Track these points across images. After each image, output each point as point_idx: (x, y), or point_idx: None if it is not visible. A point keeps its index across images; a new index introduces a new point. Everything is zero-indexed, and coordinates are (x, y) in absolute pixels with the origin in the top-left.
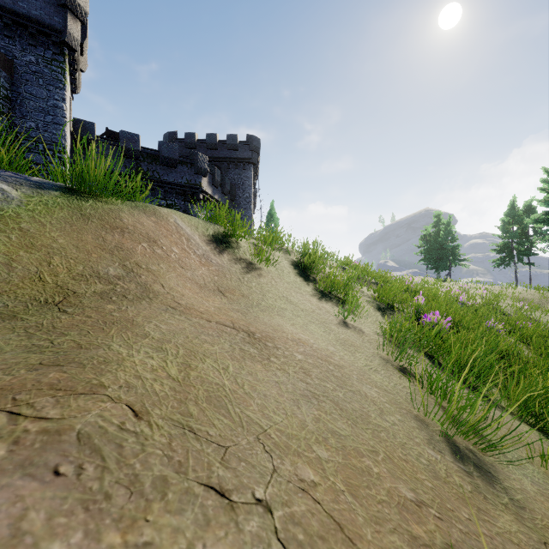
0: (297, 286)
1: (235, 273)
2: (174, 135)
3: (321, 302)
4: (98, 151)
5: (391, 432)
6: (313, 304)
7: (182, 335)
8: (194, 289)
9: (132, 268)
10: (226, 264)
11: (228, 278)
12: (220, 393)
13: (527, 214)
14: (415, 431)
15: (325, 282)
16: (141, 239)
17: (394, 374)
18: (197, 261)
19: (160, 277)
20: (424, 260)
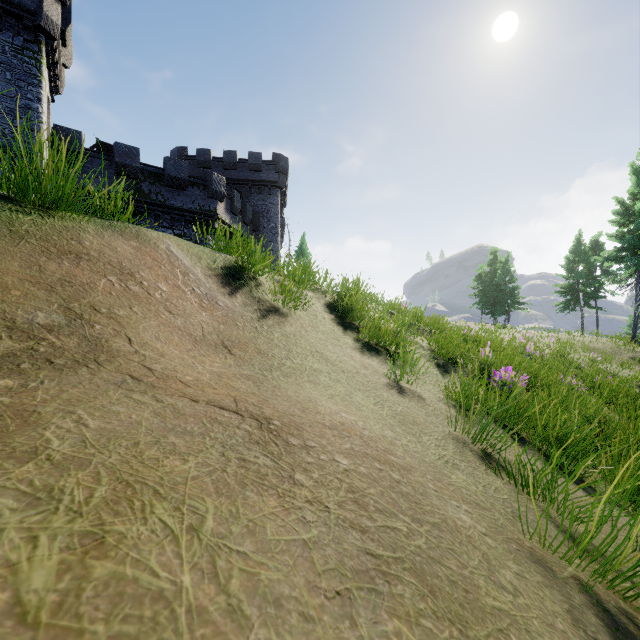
0: (334, 337)
1: (250, 319)
2: (184, 151)
3: (366, 357)
4: (86, 167)
5: (521, 623)
6: (357, 362)
7: (125, 441)
8: (184, 344)
9: (82, 312)
10: (239, 307)
11: (240, 326)
12: (156, 636)
13: (593, 251)
14: (546, 597)
15: (371, 331)
16: (109, 270)
17: (477, 467)
18: (196, 302)
19: (129, 326)
20: (478, 303)
